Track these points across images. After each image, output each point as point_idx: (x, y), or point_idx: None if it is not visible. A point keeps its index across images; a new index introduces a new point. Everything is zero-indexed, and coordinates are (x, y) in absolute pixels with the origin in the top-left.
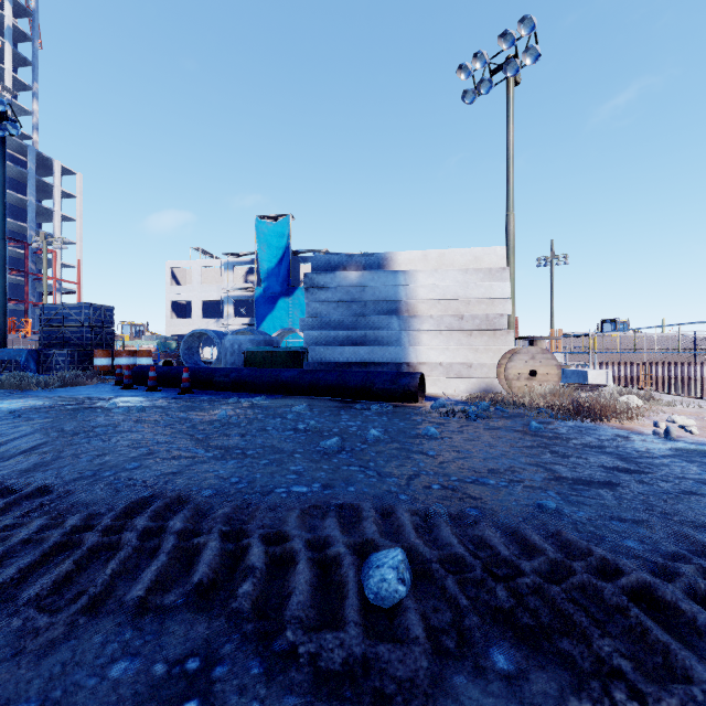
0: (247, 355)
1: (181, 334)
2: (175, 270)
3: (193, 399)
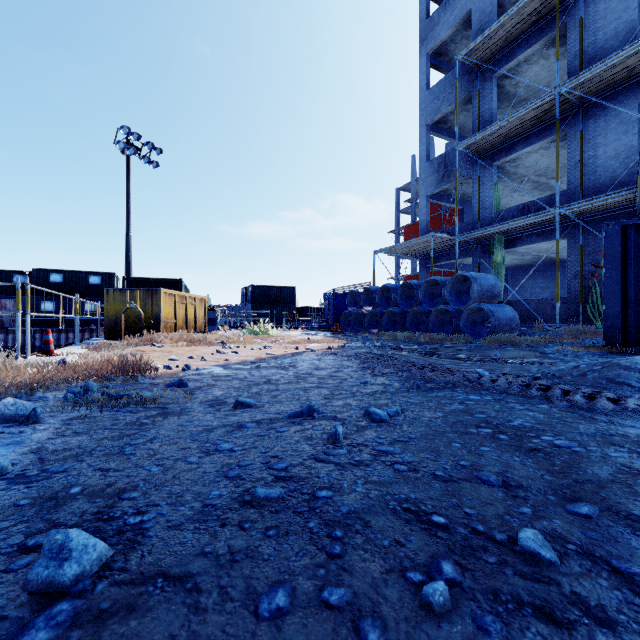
0: None
1: None
2: None
3: None
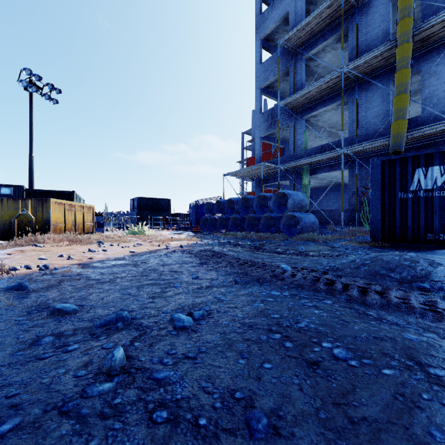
0: None
1: None
2: None
3: None
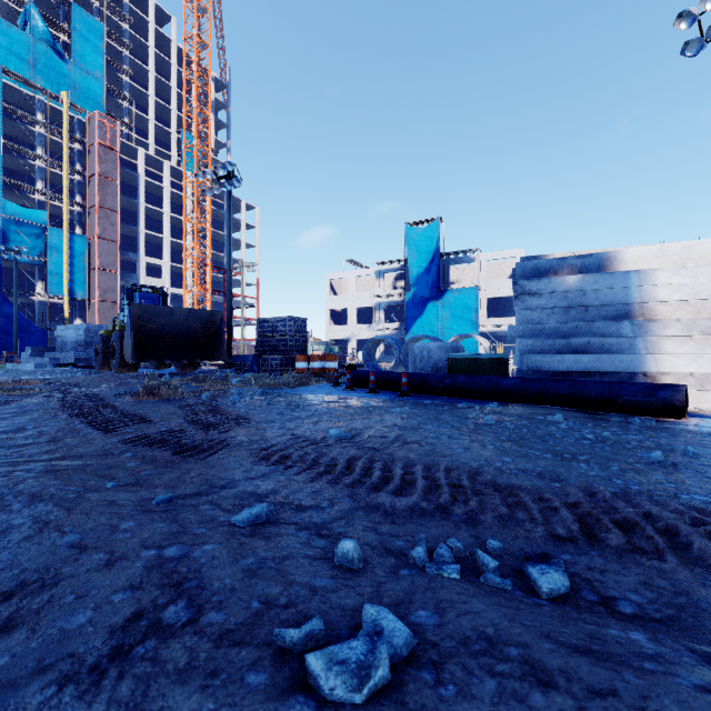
0: (451, 362)
1: (337, 339)
2: (333, 282)
3: (418, 402)
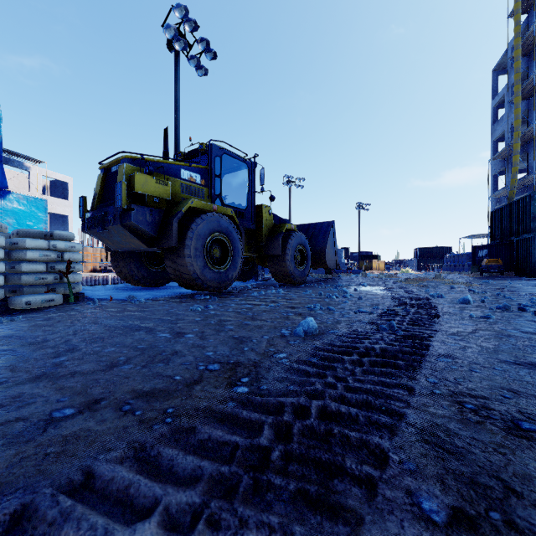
0: None
1: None
2: None
3: None
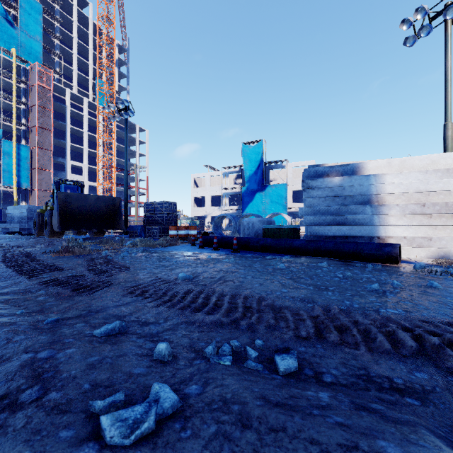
0: (265, 230)
1: (199, 216)
2: (196, 179)
3: (243, 256)
